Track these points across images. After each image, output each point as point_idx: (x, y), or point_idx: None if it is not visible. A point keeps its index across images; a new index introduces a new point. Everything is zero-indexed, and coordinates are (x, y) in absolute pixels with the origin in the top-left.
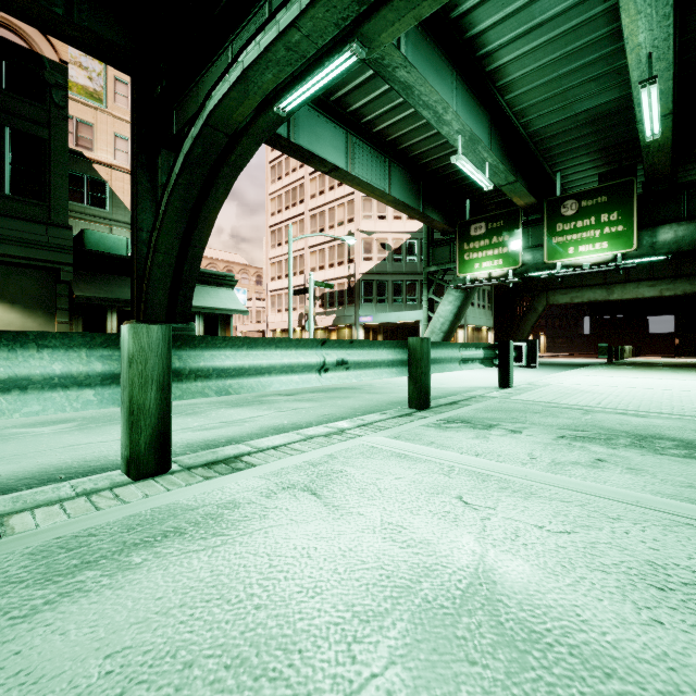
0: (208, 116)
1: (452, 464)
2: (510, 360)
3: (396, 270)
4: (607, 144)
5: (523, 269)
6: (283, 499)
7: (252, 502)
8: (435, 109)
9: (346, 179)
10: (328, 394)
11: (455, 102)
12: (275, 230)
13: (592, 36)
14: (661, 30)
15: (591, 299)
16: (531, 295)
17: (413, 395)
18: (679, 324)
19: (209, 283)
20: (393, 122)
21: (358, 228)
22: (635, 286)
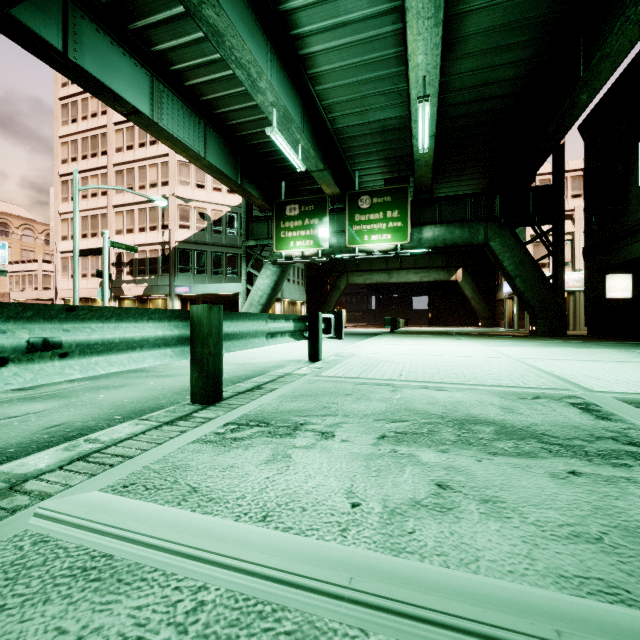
0: None
1: (206, 576)
2: (320, 332)
3: (216, 241)
4: (391, 154)
5: (330, 250)
6: None
7: None
8: (249, 71)
9: (151, 129)
10: (96, 382)
11: (269, 74)
12: (68, 180)
13: (383, 52)
14: (433, 58)
15: (378, 281)
16: (335, 275)
17: (198, 385)
18: (431, 303)
19: None
20: (207, 80)
21: (173, 193)
22: (406, 273)
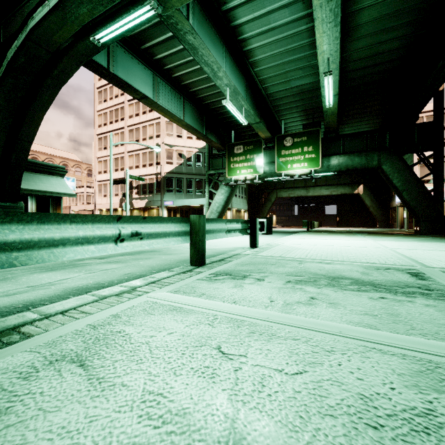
0: (29, 32)
1: (216, 313)
2: (257, 230)
3: (189, 171)
4: (307, 107)
5: (264, 175)
6: (43, 379)
7: (1, 390)
8: (212, 67)
9: (153, 106)
10: (135, 256)
11: (224, 66)
12: (102, 137)
13: (300, 42)
14: (334, 46)
15: (298, 195)
16: (268, 191)
17: (194, 256)
18: (339, 210)
19: (41, 171)
20: (185, 72)
21: (163, 142)
22: (319, 189)
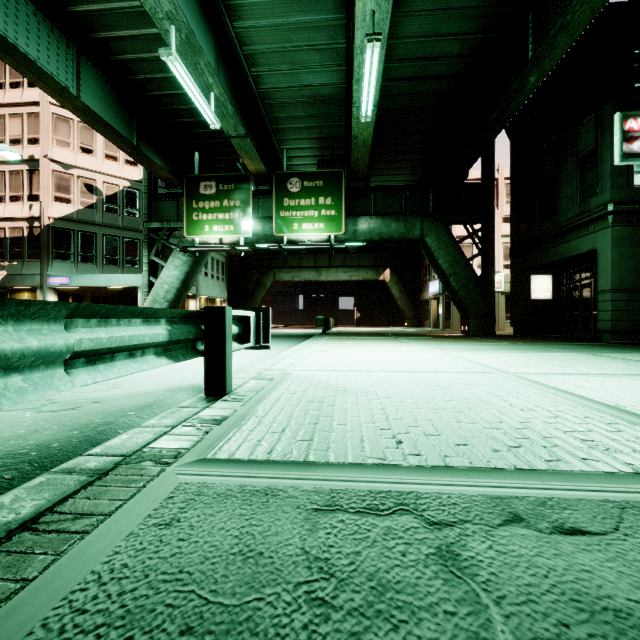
0: None
1: None
2: (227, 343)
3: (109, 222)
4: (323, 134)
5: (254, 238)
6: None
7: None
8: None
9: None
10: None
11: None
12: None
13: None
14: None
15: (306, 279)
16: (261, 271)
17: None
18: (360, 302)
19: None
20: None
21: (46, 155)
22: (335, 271)
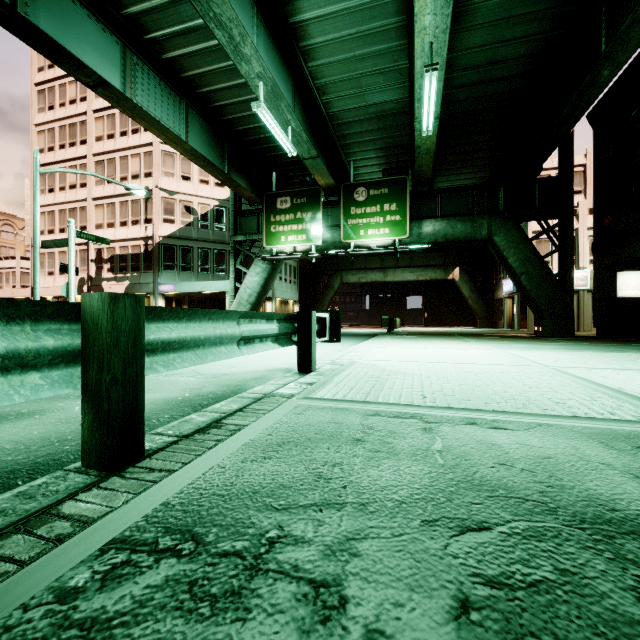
0: None
1: None
2: (312, 336)
3: (202, 237)
4: (388, 144)
5: (324, 246)
6: None
7: None
8: (231, 32)
9: (123, 105)
10: None
11: (255, 41)
12: None
13: (383, 22)
14: (442, 19)
15: (373, 280)
16: (329, 273)
17: (92, 437)
18: (427, 302)
19: None
20: (186, 52)
21: (157, 185)
22: (402, 271)
